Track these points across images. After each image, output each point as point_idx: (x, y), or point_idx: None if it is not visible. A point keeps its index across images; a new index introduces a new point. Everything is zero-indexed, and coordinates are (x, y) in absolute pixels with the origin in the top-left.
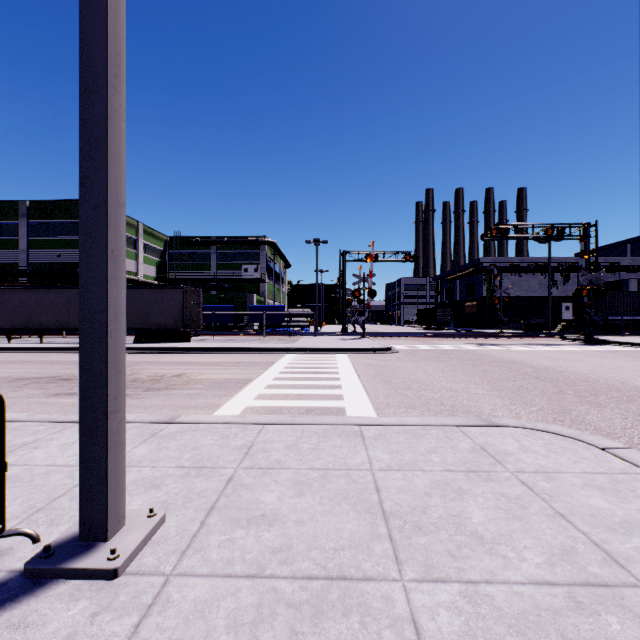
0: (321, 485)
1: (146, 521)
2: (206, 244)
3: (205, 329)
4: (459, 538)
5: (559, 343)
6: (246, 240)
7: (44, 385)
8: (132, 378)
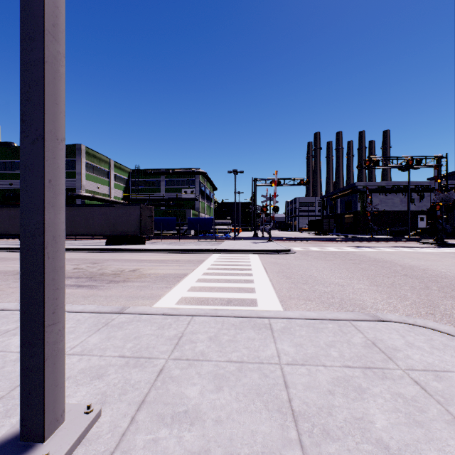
0: (237, 379)
1: (83, 418)
2: (157, 174)
3: (156, 234)
4: (366, 447)
5: (418, 246)
6: (185, 171)
7: None
8: (100, 272)
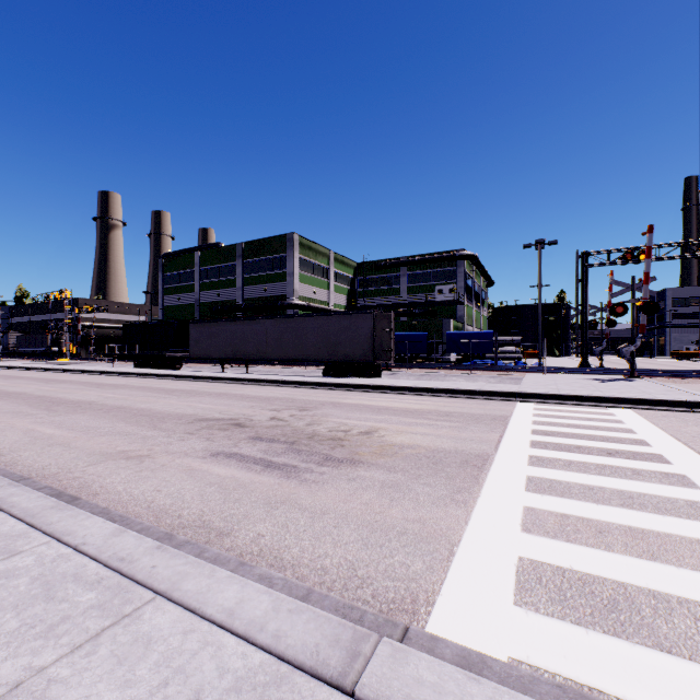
0: None
1: None
2: (395, 266)
3: (394, 360)
4: None
5: None
6: (440, 256)
7: (214, 433)
8: (309, 431)
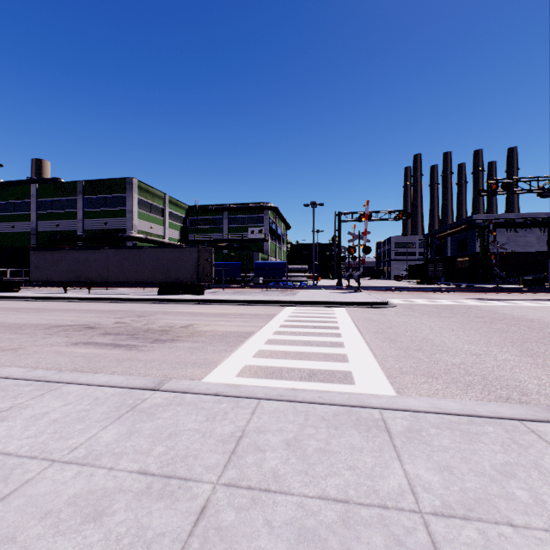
0: (343, 546)
1: None
2: (219, 211)
3: (218, 283)
4: None
5: None
6: (252, 206)
7: (70, 333)
8: (145, 328)
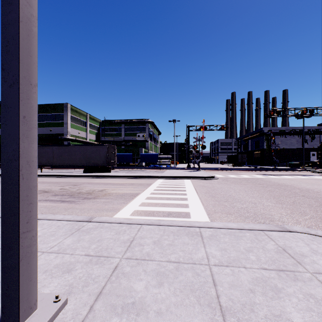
0: (175, 276)
1: (52, 306)
2: (119, 123)
3: (118, 165)
4: None
5: (311, 174)
6: (139, 121)
7: None
8: (78, 192)
